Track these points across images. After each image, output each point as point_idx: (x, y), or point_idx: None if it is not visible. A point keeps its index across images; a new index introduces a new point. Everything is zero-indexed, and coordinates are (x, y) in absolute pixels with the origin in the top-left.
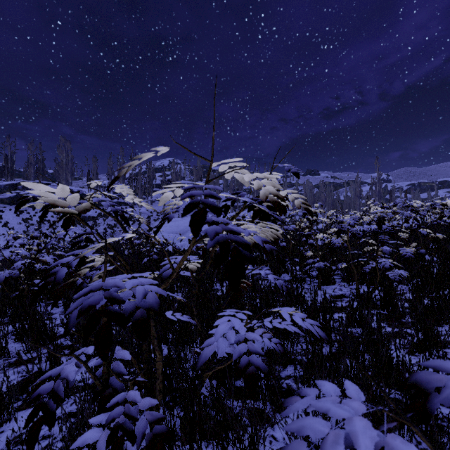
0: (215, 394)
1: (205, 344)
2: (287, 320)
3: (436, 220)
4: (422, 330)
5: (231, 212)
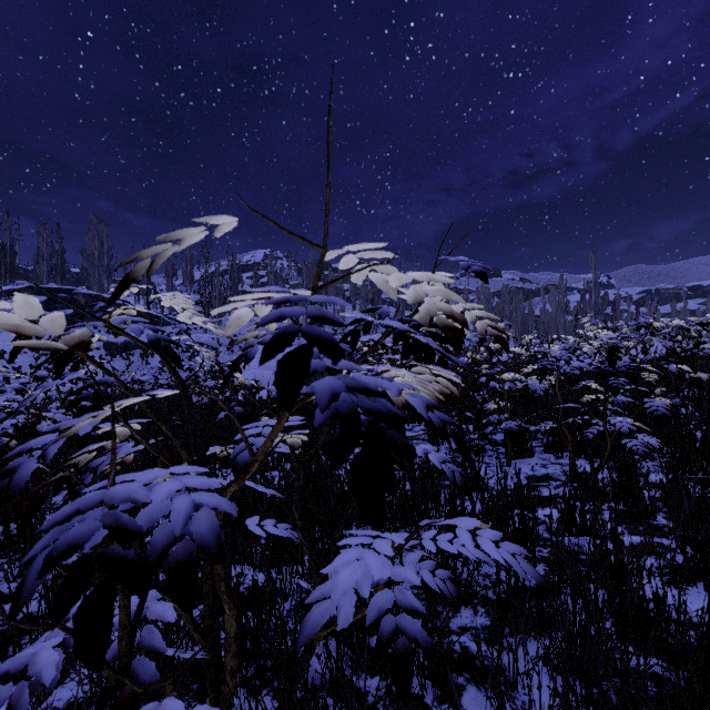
0: (334, 667)
1: (314, 596)
2: (469, 547)
3: (689, 349)
4: (692, 545)
5: (363, 335)
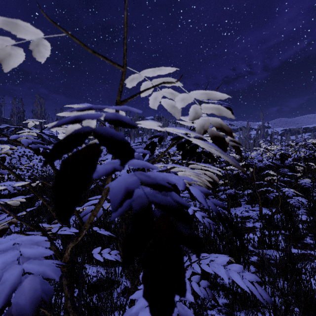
0: None
1: None
2: (225, 280)
3: (307, 155)
4: None
5: (159, 149)
